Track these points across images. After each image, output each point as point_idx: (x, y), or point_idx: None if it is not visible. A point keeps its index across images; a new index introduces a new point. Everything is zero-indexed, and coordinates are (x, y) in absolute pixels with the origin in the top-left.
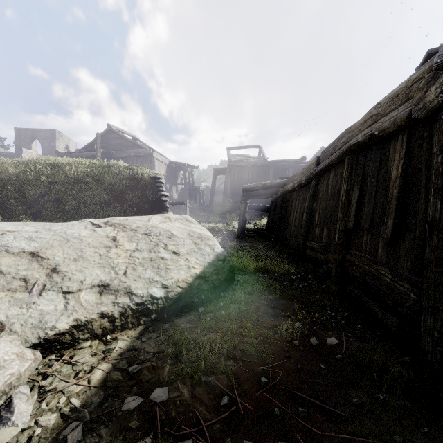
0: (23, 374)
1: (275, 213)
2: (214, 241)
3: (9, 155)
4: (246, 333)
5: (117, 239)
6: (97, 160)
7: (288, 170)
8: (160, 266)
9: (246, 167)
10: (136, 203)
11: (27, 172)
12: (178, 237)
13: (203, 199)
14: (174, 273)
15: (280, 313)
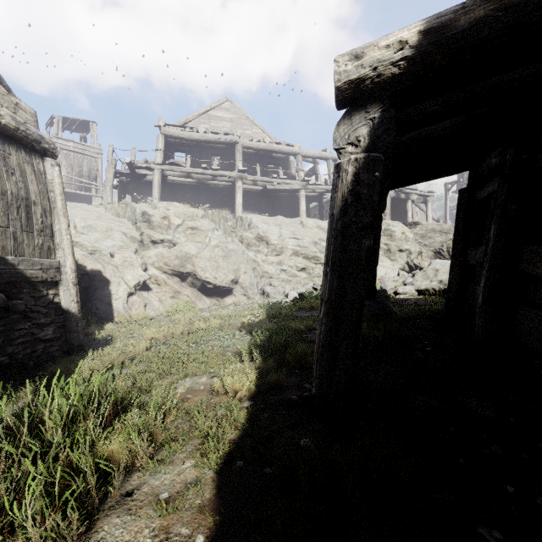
0: (408, 293)
1: None
2: None
3: None
4: None
5: None
6: None
7: None
8: None
9: None
10: None
11: None
12: None
13: None
14: None
15: None
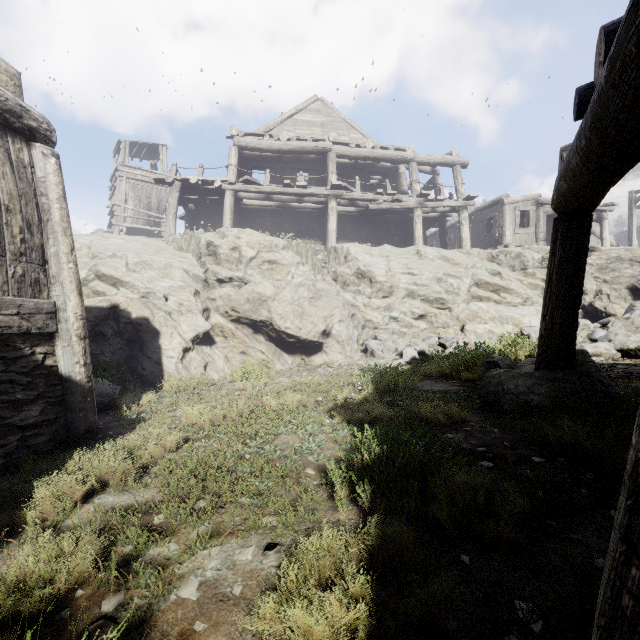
0: (604, 354)
1: None
2: None
3: None
4: None
5: None
6: None
7: None
8: None
9: None
10: None
11: None
12: None
13: None
14: None
15: None
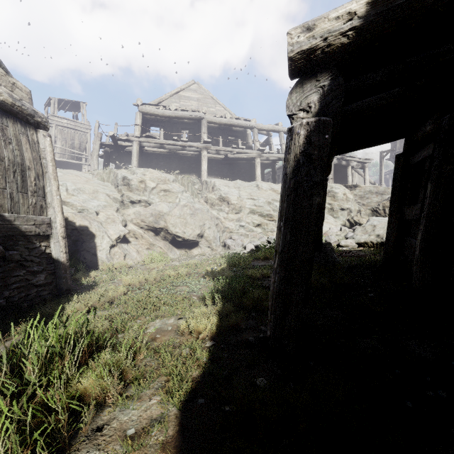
0: (349, 245)
1: None
2: None
3: None
4: None
5: None
6: None
7: None
8: None
9: None
10: None
11: None
12: None
13: None
14: None
15: None
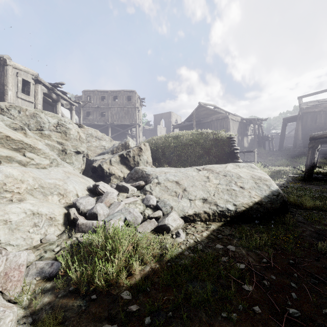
0: (180, 225)
1: None
2: (271, 182)
3: (152, 130)
4: (286, 240)
5: (209, 177)
6: (195, 131)
7: None
8: (232, 194)
9: (322, 112)
10: (217, 155)
11: (165, 142)
12: (243, 178)
13: (272, 145)
14: (240, 198)
15: (324, 238)
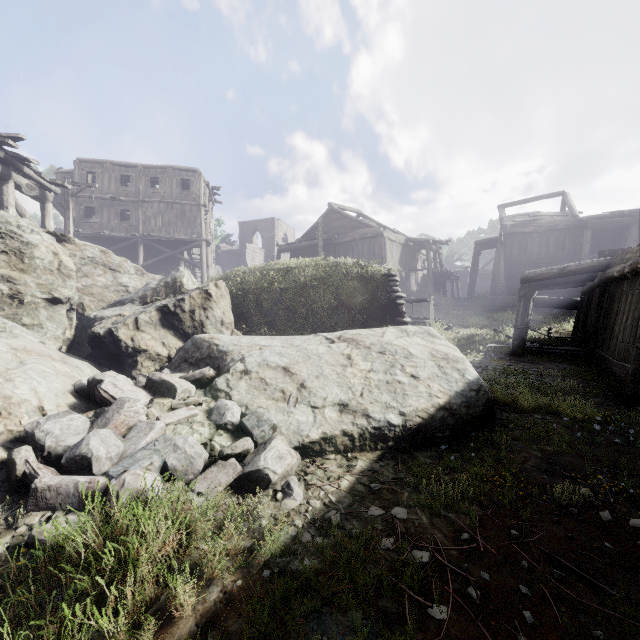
0: (293, 467)
1: (588, 314)
2: (465, 365)
3: (235, 252)
4: (500, 483)
5: (351, 357)
6: (323, 259)
7: (627, 229)
8: (396, 391)
9: (535, 234)
10: (366, 309)
11: (262, 280)
12: (417, 358)
13: (458, 288)
14: (413, 400)
15: (560, 472)
